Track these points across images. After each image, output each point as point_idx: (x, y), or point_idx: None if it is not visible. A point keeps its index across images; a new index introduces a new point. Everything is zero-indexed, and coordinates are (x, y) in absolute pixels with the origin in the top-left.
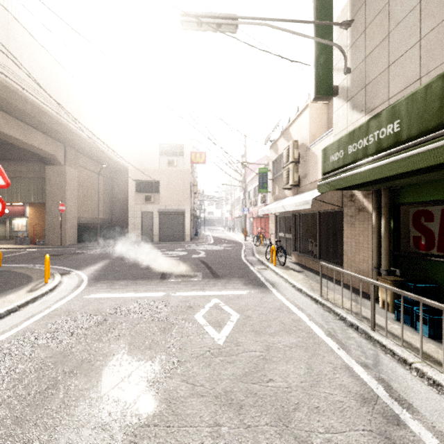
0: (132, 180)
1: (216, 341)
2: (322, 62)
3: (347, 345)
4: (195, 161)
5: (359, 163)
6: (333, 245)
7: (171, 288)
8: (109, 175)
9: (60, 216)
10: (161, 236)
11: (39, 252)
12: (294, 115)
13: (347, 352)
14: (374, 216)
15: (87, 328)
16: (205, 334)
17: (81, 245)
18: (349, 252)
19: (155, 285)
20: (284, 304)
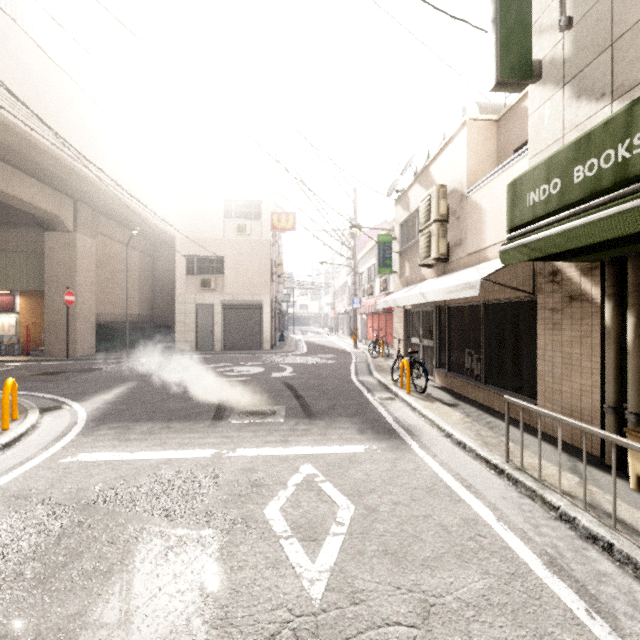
0: (182, 256)
1: (307, 587)
2: (511, 15)
3: (606, 602)
4: (278, 226)
5: (606, 197)
6: (513, 360)
7: (229, 438)
8: (149, 248)
9: (67, 310)
10: (227, 342)
11: (29, 369)
12: (437, 147)
13: (613, 627)
14: (610, 308)
15: (36, 544)
16: (284, 562)
17: (100, 357)
18: (550, 374)
19: (201, 432)
20: (439, 478)
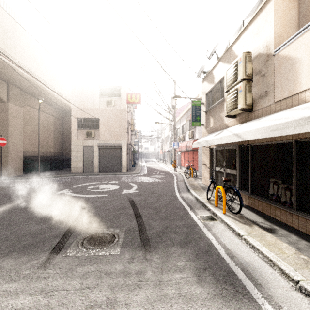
0: (74, 118)
1: None
2: None
3: None
4: (131, 101)
5: None
6: None
7: (47, 295)
8: (60, 115)
9: (0, 149)
10: (101, 168)
11: None
12: (236, 34)
13: None
14: None
15: None
16: None
17: (22, 177)
18: None
19: (24, 279)
20: None
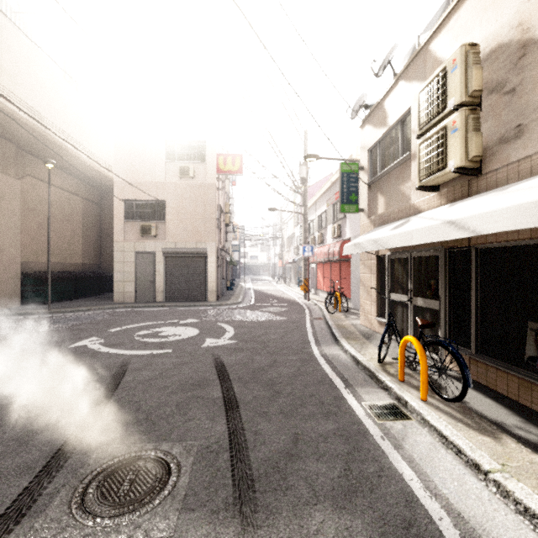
0: (118, 199)
1: None
2: None
3: None
4: (224, 169)
5: None
6: None
7: None
8: (95, 196)
9: None
10: (169, 293)
11: None
12: (437, 20)
13: None
14: None
15: None
16: None
17: (16, 312)
18: None
19: None
20: None
